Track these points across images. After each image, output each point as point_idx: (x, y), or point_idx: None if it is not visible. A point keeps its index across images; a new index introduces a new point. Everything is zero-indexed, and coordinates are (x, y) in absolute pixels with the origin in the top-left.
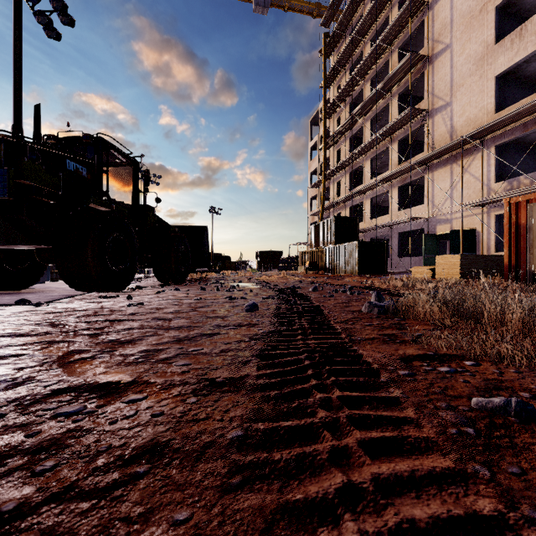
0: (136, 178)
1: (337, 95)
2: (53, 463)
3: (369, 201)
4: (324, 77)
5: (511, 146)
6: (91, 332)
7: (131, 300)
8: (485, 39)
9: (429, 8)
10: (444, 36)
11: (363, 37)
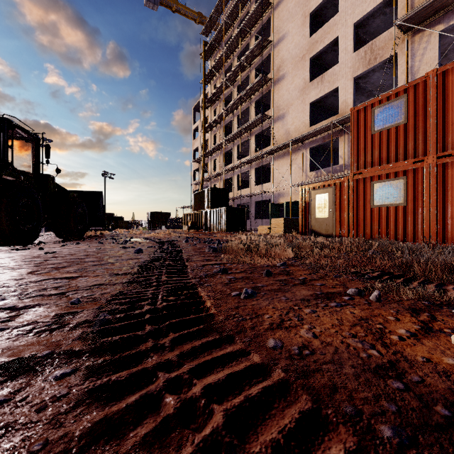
0: (37, 152)
1: (213, 92)
2: (64, 288)
3: (237, 177)
4: (204, 76)
5: (319, 148)
6: (33, 265)
7: (43, 250)
8: (304, 77)
9: (274, 46)
10: (282, 68)
11: (232, 52)
